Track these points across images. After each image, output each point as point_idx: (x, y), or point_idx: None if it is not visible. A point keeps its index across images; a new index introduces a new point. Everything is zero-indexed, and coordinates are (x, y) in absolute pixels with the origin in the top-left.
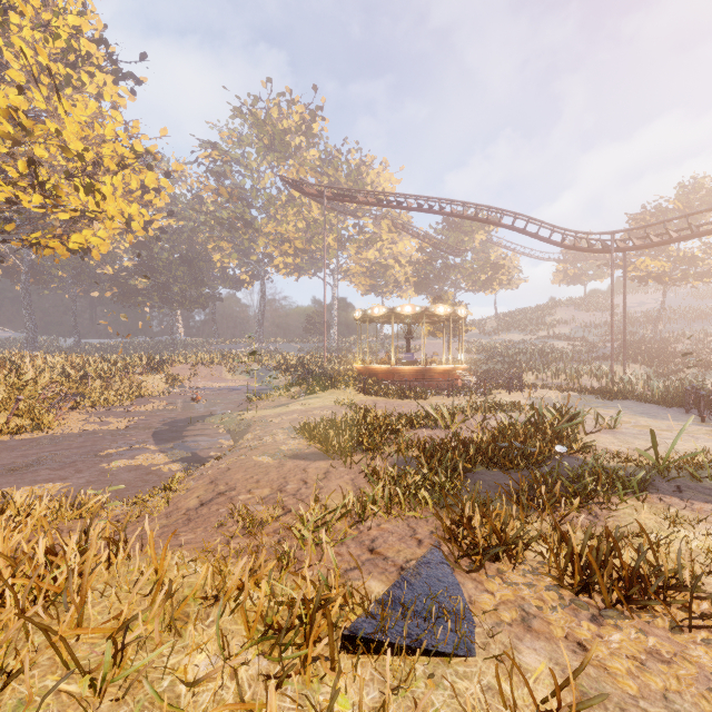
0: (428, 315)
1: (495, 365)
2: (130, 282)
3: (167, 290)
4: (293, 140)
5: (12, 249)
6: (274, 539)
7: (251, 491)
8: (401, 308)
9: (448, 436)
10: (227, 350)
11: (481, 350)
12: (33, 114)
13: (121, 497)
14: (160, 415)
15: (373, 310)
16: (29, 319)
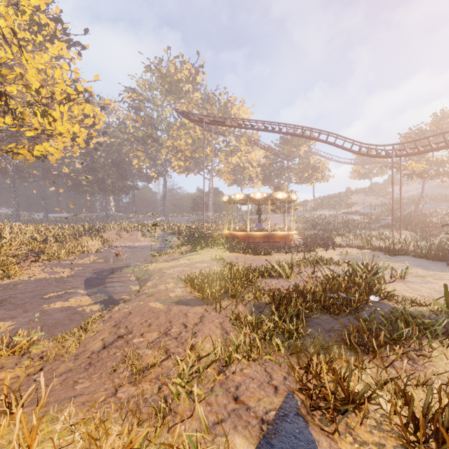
0: (271, 199)
1: (314, 231)
2: (79, 177)
3: (103, 183)
4: (184, 87)
5: (4, 156)
6: (155, 386)
7: (144, 334)
8: (253, 194)
9: (289, 285)
10: (142, 221)
11: (305, 221)
12: (10, 65)
13: (50, 334)
14: (93, 266)
15: (235, 196)
16: (14, 201)
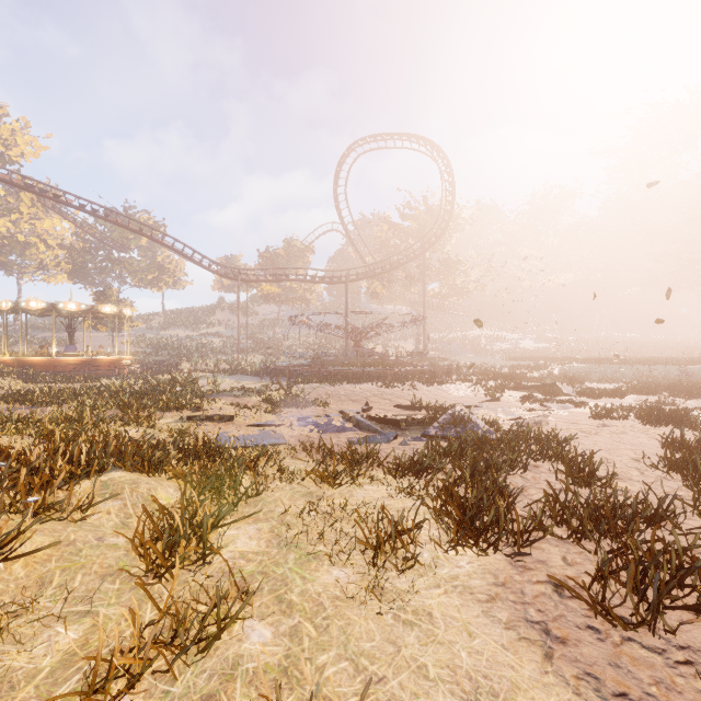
0: (93, 311)
1: (160, 357)
2: None
3: None
4: None
5: None
6: None
7: None
8: (64, 305)
9: None
10: None
11: (147, 344)
12: None
13: None
14: None
15: (28, 304)
16: None
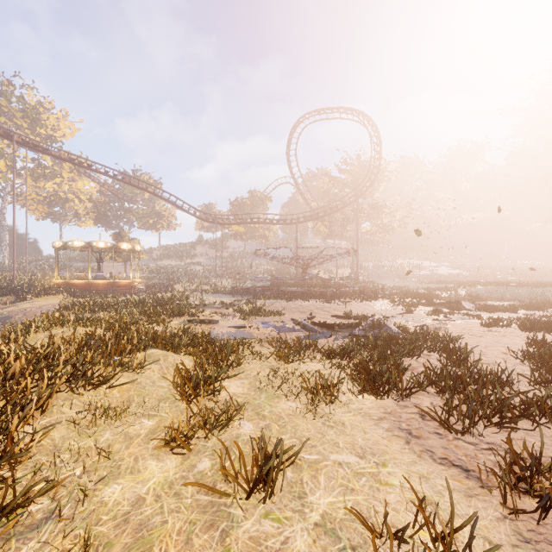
0: (114, 247)
1: (159, 280)
2: None
3: None
4: None
5: None
6: None
7: None
8: (96, 243)
9: None
10: None
11: (149, 271)
12: None
13: None
14: None
15: (73, 243)
16: None
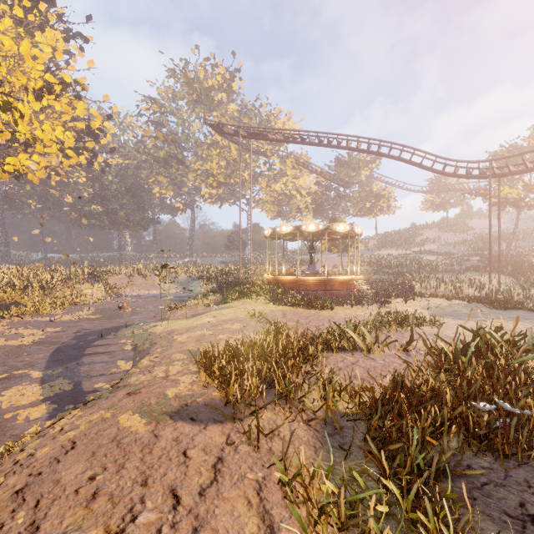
0: (328, 233)
1: (381, 275)
2: (85, 208)
3: (114, 215)
4: (216, 96)
5: None
6: None
7: None
8: (305, 226)
9: (375, 366)
10: (163, 263)
11: (367, 263)
12: None
13: None
14: (79, 325)
15: (281, 228)
16: (3, 238)
